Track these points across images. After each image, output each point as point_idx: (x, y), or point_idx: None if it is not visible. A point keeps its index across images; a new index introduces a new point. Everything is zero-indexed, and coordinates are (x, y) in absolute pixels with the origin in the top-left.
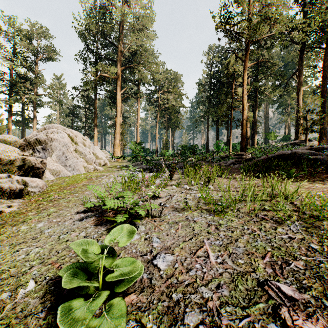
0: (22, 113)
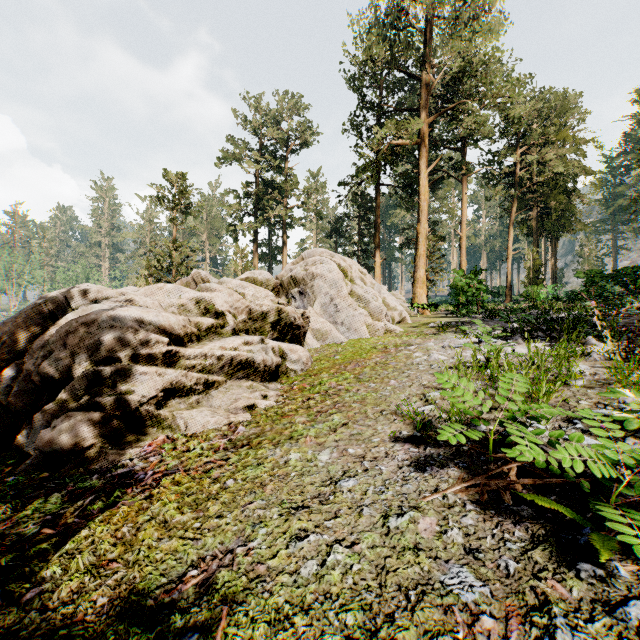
0: (268, 241)
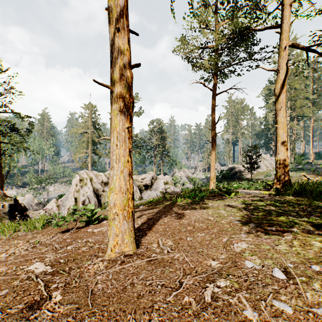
0: None
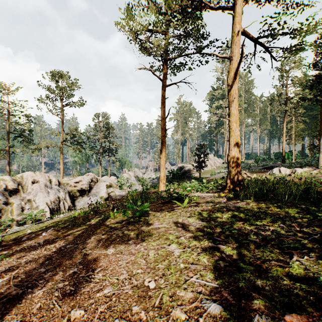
0: None
